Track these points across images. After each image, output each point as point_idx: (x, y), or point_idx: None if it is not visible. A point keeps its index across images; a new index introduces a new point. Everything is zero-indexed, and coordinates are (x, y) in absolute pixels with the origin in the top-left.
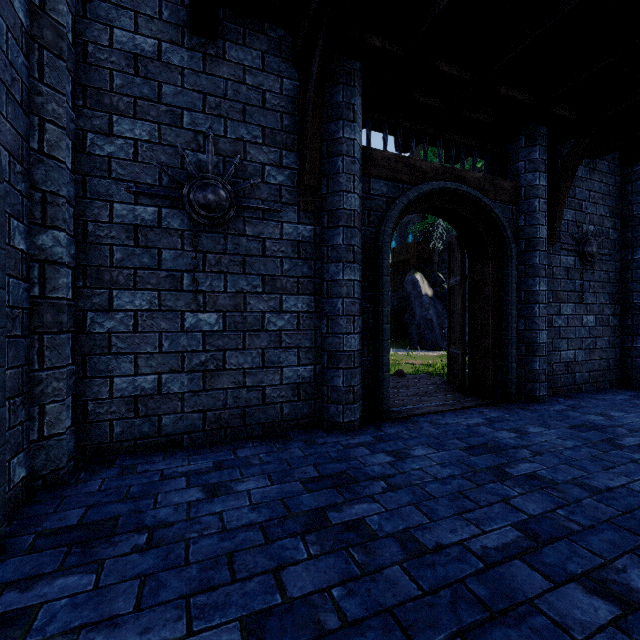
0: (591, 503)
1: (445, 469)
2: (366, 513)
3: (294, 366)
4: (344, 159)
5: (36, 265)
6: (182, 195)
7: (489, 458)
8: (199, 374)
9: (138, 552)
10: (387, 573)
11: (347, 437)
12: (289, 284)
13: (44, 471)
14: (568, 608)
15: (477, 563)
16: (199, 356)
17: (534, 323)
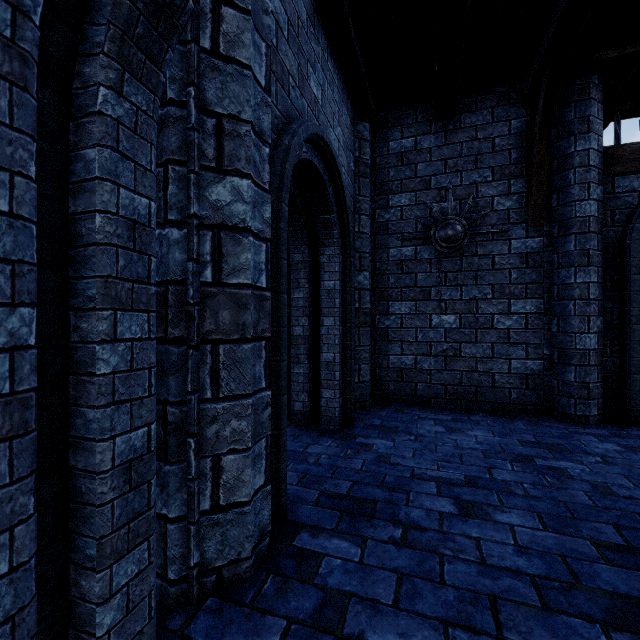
0: None
1: None
2: (569, 467)
3: (522, 359)
4: (576, 171)
5: (357, 292)
6: (430, 235)
7: None
8: (441, 358)
9: (410, 441)
10: (570, 491)
11: (577, 427)
12: (517, 290)
13: (360, 400)
14: None
15: None
16: (441, 345)
17: None
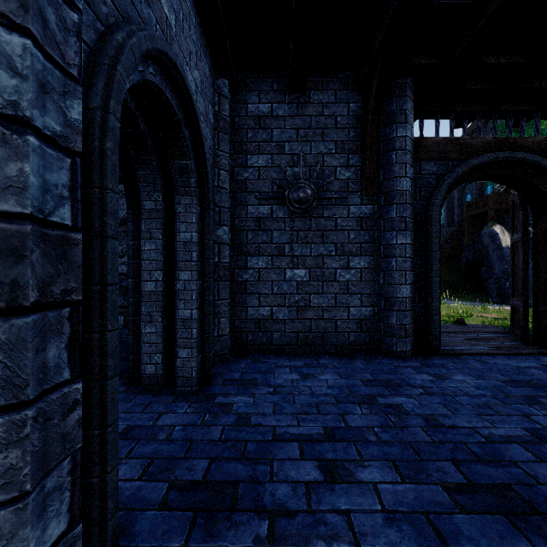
0: None
1: (478, 390)
2: (404, 402)
3: (358, 307)
4: (397, 153)
5: (217, 246)
6: (284, 196)
7: (526, 390)
8: (294, 308)
9: (270, 394)
10: (411, 429)
11: (399, 361)
12: (354, 248)
13: (219, 353)
14: (544, 471)
15: (480, 439)
16: (294, 297)
17: None
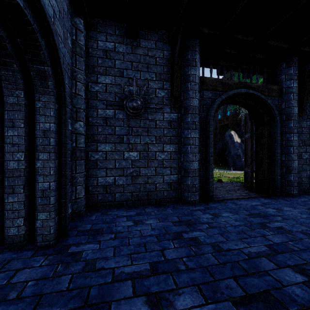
0: (307, 241)
1: (236, 222)
2: (198, 235)
3: (169, 175)
4: (191, 83)
5: (74, 135)
6: (123, 104)
7: (259, 219)
8: (130, 177)
9: (112, 239)
10: (205, 255)
11: (192, 207)
12: (166, 139)
13: (76, 211)
14: (283, 275)
15: (245, 256)
16: (130, 170)
17: (290, 156)
